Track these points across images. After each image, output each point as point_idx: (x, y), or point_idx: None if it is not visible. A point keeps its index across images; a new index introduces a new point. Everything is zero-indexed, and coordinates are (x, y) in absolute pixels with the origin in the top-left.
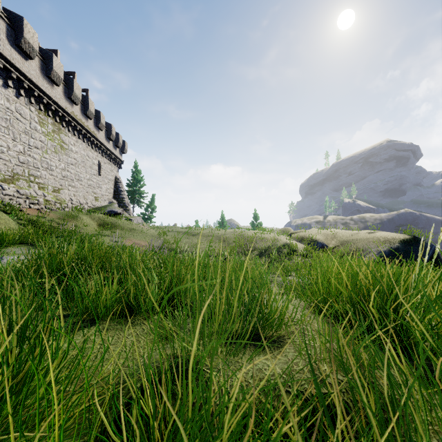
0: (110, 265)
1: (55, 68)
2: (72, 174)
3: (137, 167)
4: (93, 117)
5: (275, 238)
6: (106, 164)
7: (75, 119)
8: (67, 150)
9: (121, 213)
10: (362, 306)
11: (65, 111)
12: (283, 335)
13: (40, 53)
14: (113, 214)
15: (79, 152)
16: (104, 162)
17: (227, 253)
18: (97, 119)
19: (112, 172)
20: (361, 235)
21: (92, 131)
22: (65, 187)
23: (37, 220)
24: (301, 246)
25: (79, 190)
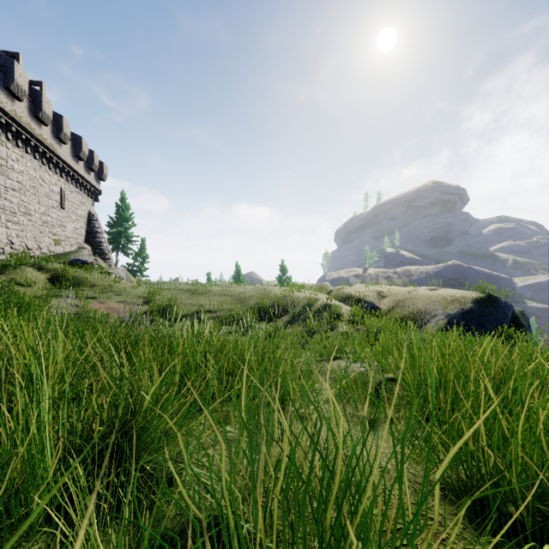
0: None
1: None
2: (13, 204)
3: (122, 200)
4: (51, 123)
5: (312, 297)
6: (74, 194)
7: (18, 121)
8: (4, 168)
9: (94, 263)
10: None
11: (0, 108)
12: None
13: None
14: (80, 264)
15: (26, 173)
16: (70, 190)
17: None
18: (58, 126)
19: (84, 205)
20: (421, 293)
21: (48, 143)
22: (1, 223)
23: None
24: (346, 309)
25: (26, 229)
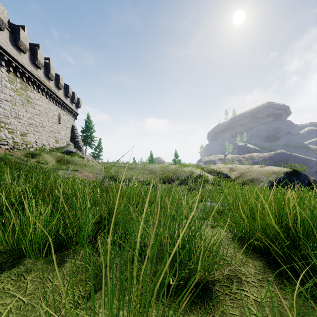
0: (52, 197)
1: (22, 38)
2: (36, 122)
3: (88, 118)
4: (54, 79)
5: (192, 171)
6: (65, 115)
7: (39, 79)
8: (32, 104)
9: (76, 152)
10: (311, 251)
11: (31, 73)
12: (218, 278)
13: (9, 26)
14: (69, 153)
15: (42, 106)
16: (63, 114)
17: (159, 196)
18: (57, 80)
19: (70, 121)
20: (255, 169)
21: (53, 90)
22: (31, 132)
23: (5, 157)
24: (211, 177)
25: (42, 135)
